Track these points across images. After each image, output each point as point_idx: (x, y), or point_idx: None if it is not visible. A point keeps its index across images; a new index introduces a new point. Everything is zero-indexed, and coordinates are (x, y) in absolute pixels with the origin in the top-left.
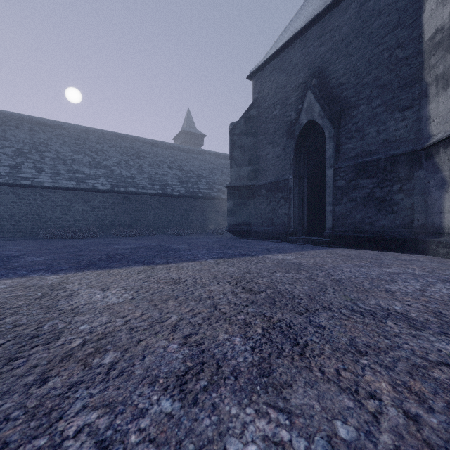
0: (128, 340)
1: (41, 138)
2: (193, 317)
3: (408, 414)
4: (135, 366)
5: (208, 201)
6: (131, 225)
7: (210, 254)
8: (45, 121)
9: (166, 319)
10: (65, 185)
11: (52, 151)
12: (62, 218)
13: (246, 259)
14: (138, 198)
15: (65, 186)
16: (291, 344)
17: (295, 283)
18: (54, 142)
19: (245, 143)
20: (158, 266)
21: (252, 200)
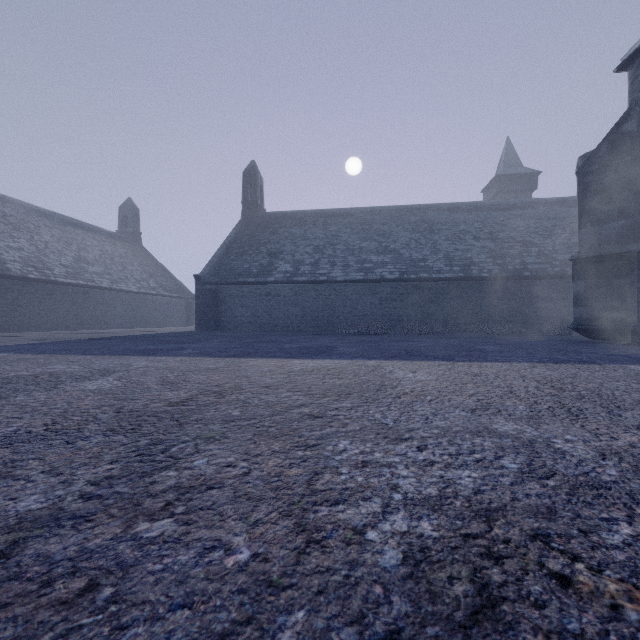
0: (438, 394)
1: (332, 230)
2: (488, 393)
3: (631, 445)
4: (444, 402)
5: (541, 282)
6: (423, 320)
7: (528, 357)
8: (335, 212)
9: (465, 391)
10: (355, 277)
11: (342, 243)
12: (351, 313)
13: (582, 366)
14: (432, 286)
15: (354, 279)
16: (570, 415)
17: (635, 391)
18: (343, 232)
19: (611, 183)
20: (458, 362)
21: (625, 277)
